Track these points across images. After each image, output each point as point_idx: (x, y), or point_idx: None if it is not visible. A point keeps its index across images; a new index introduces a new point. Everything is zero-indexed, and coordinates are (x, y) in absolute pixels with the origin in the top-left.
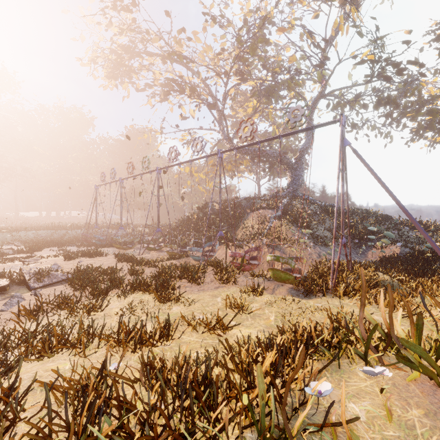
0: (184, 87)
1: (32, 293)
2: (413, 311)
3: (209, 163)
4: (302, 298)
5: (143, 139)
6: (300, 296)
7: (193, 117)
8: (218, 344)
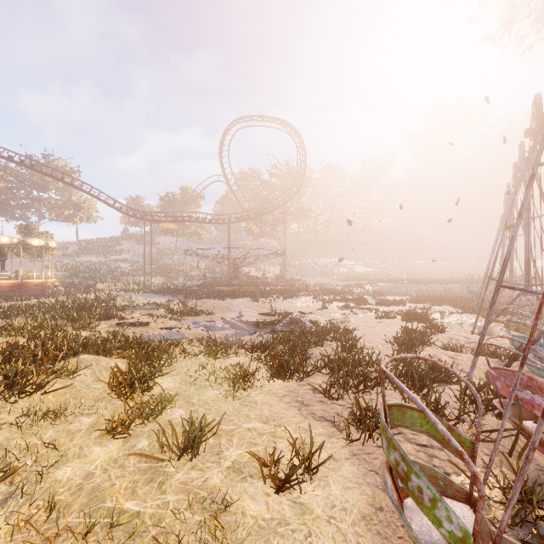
0: None
1: (264, 333)
2: None
3: None
4: None
5: None
6: None
7: None
8: (88, 431)
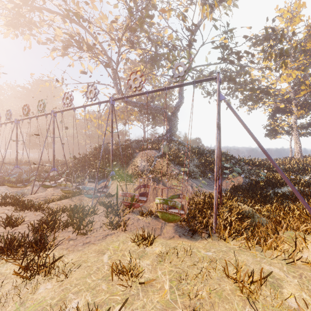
0: (82, 44)
1: None
2: (286, 249)
3: (106, 112)
4: (188, 238)
5: (49, 89)
6: (186, 236)
7: (91, 72)
8: None
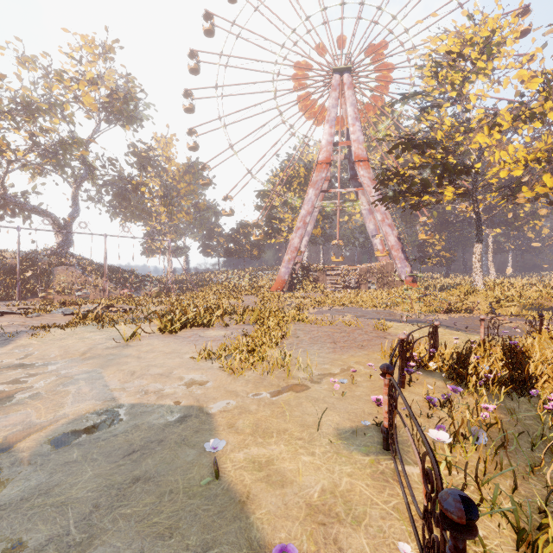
0: None
1: None
2: None
3: None
4: None
5: None
6: None
7: None
8: None
